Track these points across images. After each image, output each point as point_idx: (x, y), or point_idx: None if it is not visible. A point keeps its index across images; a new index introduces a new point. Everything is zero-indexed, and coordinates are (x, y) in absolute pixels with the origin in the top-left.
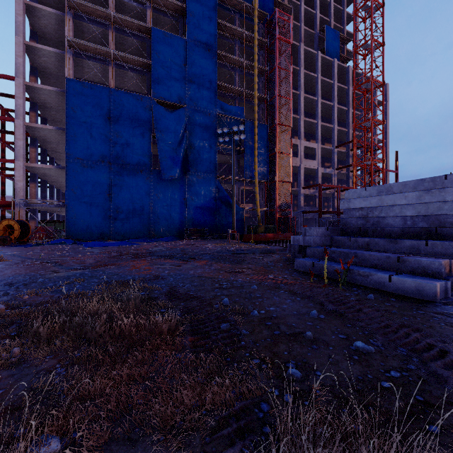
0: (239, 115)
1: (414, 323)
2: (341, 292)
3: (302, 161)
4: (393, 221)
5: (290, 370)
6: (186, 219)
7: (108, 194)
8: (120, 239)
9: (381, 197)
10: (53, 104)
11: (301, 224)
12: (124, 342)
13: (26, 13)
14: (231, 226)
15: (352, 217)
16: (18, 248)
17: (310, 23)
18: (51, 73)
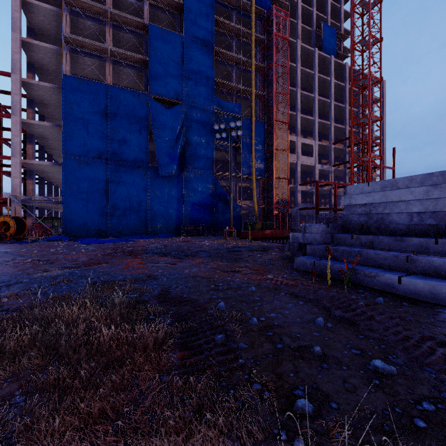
0: (236, 112)
1: (435, 334)
2: (347, 295)
3: (299, 158)
4: (399, 218)
5: (308, 427)
6: (183, 215)
7: (105, 190)
8: (117, 236)
9: (385, 193)
10: (50, 101)
11: (298, 221)
12: (101, 361)
13: (23, 10)
14: (228, 223)
15: (354, 214)
16: (12, 245)
17: (307, 21)
18: (48, 70)
